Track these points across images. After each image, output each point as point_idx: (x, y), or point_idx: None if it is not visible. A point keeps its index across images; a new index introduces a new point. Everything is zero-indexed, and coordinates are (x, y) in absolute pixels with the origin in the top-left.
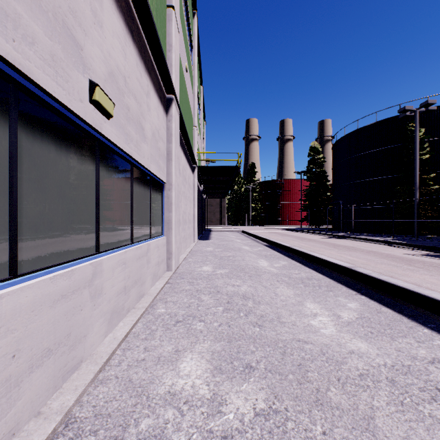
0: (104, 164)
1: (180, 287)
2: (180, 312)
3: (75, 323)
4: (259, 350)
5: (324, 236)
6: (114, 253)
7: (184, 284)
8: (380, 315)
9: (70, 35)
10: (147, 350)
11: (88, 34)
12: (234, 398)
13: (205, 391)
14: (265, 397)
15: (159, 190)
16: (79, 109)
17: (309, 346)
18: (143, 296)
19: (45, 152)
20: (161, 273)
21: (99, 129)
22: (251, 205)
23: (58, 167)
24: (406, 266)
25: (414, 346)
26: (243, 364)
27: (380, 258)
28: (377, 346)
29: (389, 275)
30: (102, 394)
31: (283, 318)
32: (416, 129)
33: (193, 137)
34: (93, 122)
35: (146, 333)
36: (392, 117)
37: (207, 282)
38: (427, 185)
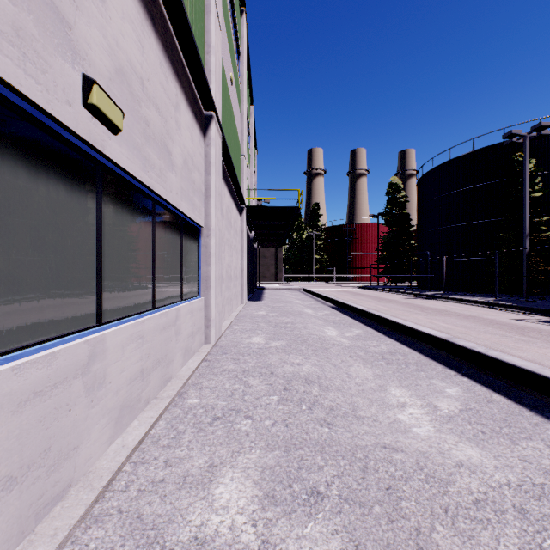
0: (111, 199)
1: (221, 367)
2: (219, 404)
3: (59, 431)
4: (329, 464)
5: (407, 296)
6: (125, 323)
7: (227, 362)
8: (492, 406)
9: (49, 3)
10: (169, 464)
11: (81, 7)
12: (293, 549)
13: (251, 537)
14: (340, 547)
15: (194, 237)
16: (65, 115)
17: (399, 457)
18: (170, 380)
19: (7, 177)
20: (197, 347)
21: (100, 148)
22: (314, 256)
23: (33, 200)
24: (518, 336)
25: (545, 454)
26: (306, 488)
27: (483, 326)
28: (493, 454)
29: (498, 348)
30: (95, 543)
31: (360, 411)
32: (525, 159)
33: (241, 169)
34: (89, 137)
35: (170, 437)
36: (494, 145)
37: (258, 359)
38: (538, 232)
